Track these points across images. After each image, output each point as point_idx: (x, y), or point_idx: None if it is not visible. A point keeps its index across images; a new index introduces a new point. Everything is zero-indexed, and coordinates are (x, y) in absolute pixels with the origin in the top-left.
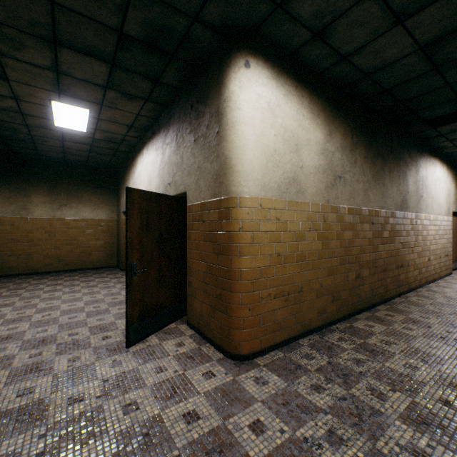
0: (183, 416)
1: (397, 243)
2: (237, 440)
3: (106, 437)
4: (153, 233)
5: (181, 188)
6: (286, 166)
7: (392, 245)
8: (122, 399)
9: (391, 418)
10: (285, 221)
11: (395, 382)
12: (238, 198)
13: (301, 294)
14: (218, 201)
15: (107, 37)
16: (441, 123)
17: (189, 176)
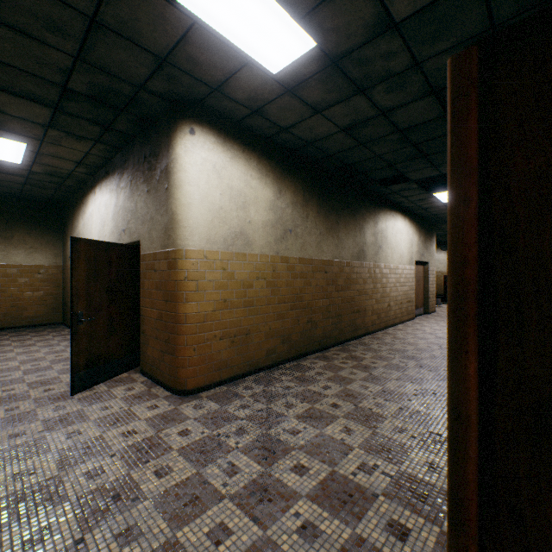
0: (122, 434)
1: (353, 290)
2: (165, 441)
3: (49, 453)
4: (102, 282)
5: (136, 237)
6: (233, 221)
7: (348, 292)
8: (66, 430)
9: (289, 417)
10: (232, 270)
11: (307, 397)
12: (184, 251)
13: (249, 336)
14: (167, 252)
15: (50, 89)
16: (396, 181)
17: (143, 225)
